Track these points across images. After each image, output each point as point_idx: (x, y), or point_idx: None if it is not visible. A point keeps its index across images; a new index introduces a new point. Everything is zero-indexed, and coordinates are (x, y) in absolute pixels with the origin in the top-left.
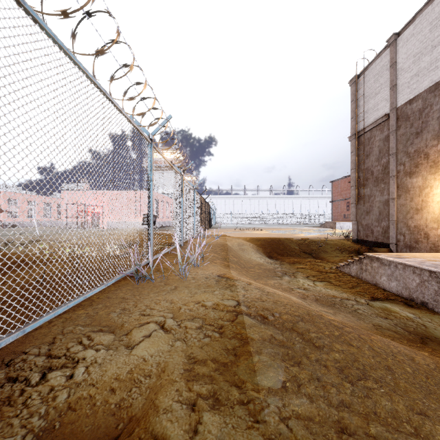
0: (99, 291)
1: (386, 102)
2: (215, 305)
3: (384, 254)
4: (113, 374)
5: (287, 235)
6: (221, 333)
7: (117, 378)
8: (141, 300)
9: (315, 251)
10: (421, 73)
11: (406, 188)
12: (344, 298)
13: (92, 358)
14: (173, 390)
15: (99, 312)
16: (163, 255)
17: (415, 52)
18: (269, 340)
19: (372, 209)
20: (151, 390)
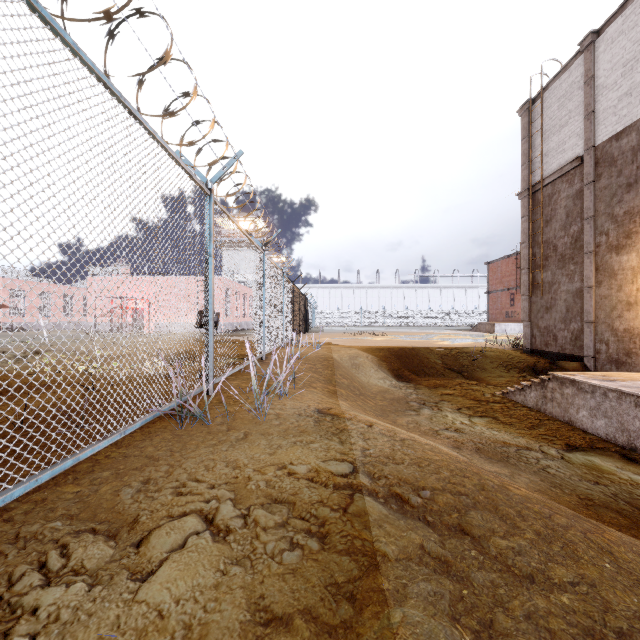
0: (112, 443)
1: (577, 138)
2: (312, 473)
3: (582, 373)
4: None
5: (424, 343)
6: (322, 540)
7: None
8: (181, 462)
9: (468, 368)
10: (636, 91)
11: (611, 270)
12: (521, 445)
13: (51, 610)
14: None
15: (100, 488)
16: (232, 375)
17: (626, 59)
18: (418, 560)
19: (555, 303)
20: None
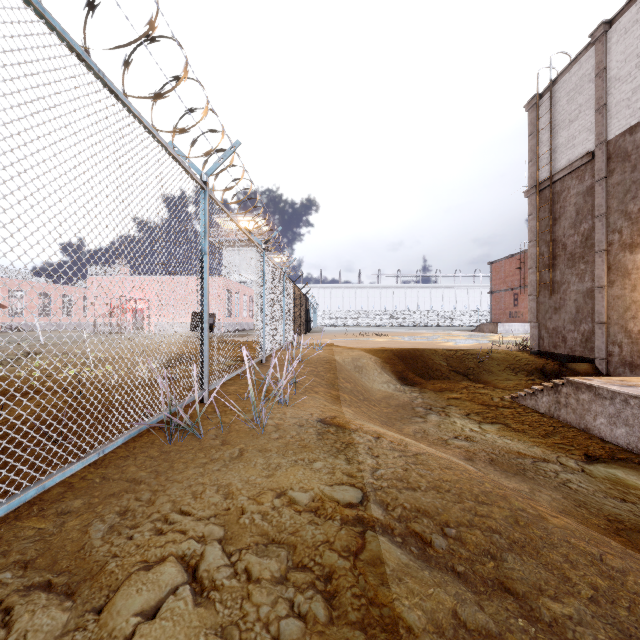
0: (91, 462)
1: (588, 133)
2: (316, 502)
3: (598, 378)
4: None
5: (427, 344)
6: (329, 600)
7: None
8: (166, 487)
9: (474, 371)
10: None
11: (624, 269)
12: (538, 456)
13: None
14: None
15: (68, 522)
16: (230, 380)
17: None
18: (452, 634)
19: (564, 304)
20: None
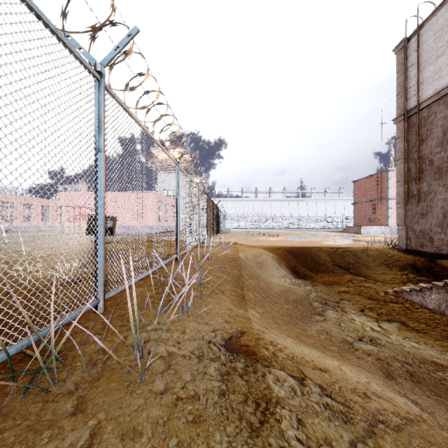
0: None
1: None
2: None
3: None
4: None
5: (312, 243)
6: None
7: None
8: None
9: (354, 265)
10: None
11: None
12: None
13: None
14: None
15: None
16: (141, 280)
17: None
18: None
19: (431, 210)
20: None
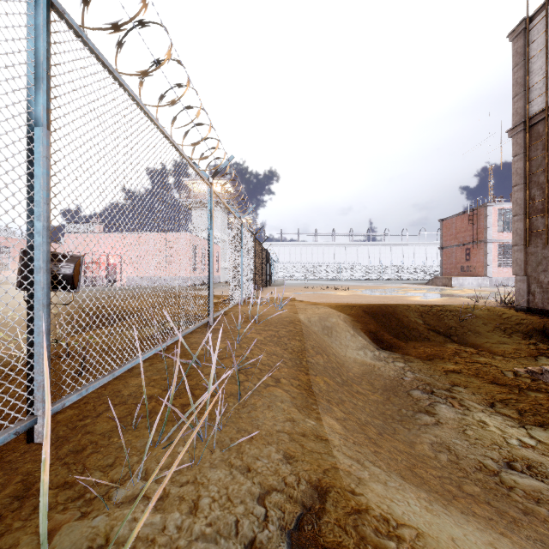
0: None
1: None
2: None
3: None
4: None
5: (394, 299)
6: None
7: None
8: None
9: (457, 330)
10: None
11: None
12: None
13: None
14: None
15: None
16: (146, 360)
17: None
18: None
19: None
20: None
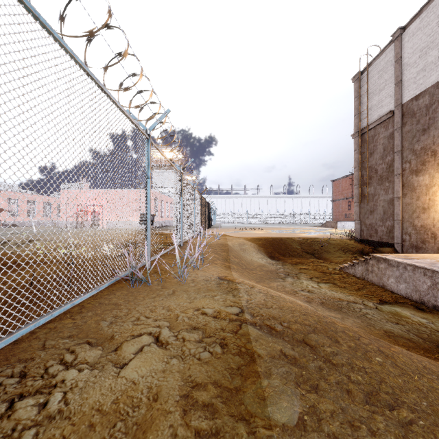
0: (90, 296)
1: (390, 98)
2: (216, 313)
3: (391, 254)
4: (95, 403)
5: (289, 235)
6: (223, 348)
7: (99, 409)
8: (135, 307)
9: (318, 252)
10: (428, 68)
11: (412, 186)
12: (350, 301)
13: (72, 381)
14: (166, 427)
15: (88, 321)
16: (161, 256)
17: (422, 46)
18: (278, 357)
19: (376, 208)
20: (139, 427)
